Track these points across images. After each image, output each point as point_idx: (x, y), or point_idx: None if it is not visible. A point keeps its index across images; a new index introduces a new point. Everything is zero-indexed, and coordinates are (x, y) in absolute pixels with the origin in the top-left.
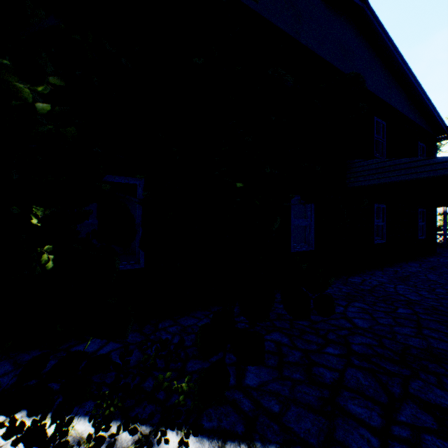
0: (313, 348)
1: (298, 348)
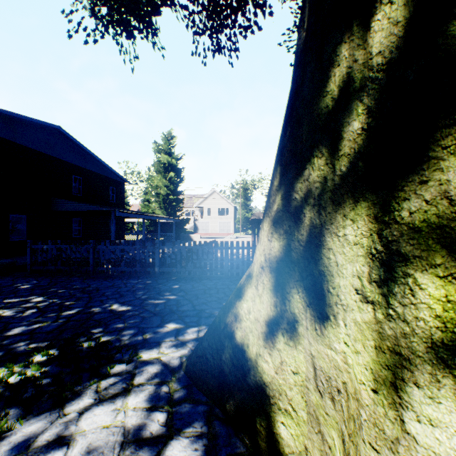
0: None
1: None
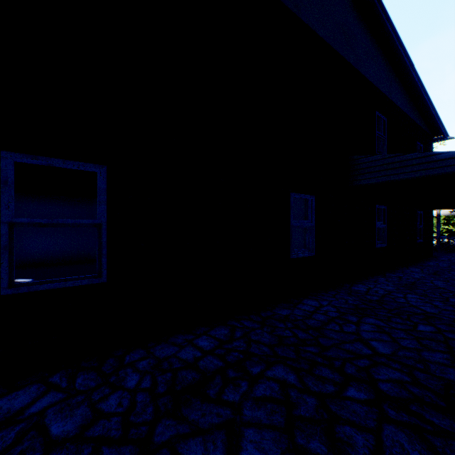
0: (330, 391)
1: (311, 392)
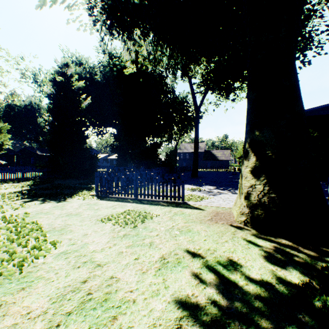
0: None
1: None
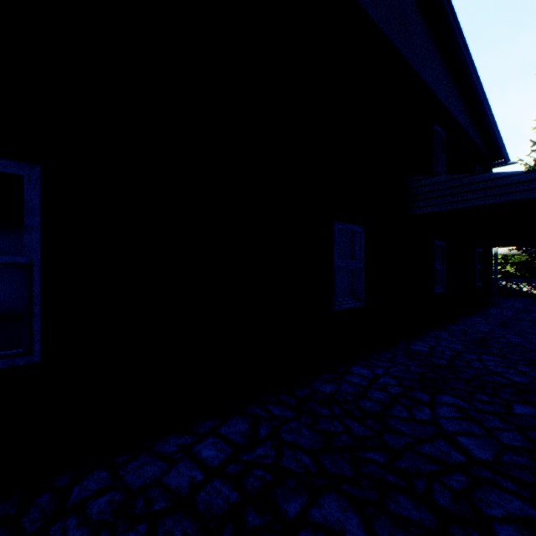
0: None
1: None
